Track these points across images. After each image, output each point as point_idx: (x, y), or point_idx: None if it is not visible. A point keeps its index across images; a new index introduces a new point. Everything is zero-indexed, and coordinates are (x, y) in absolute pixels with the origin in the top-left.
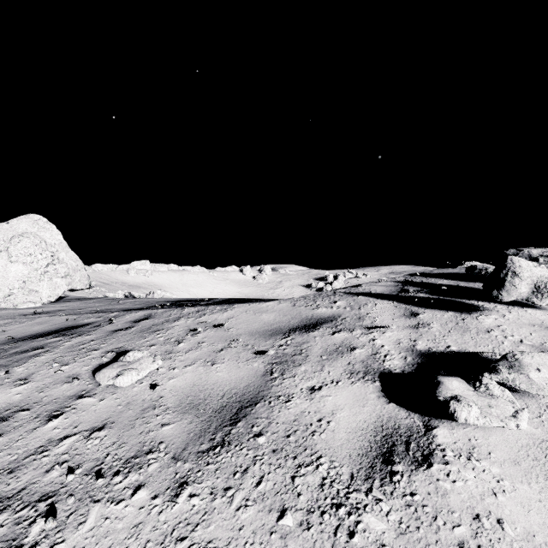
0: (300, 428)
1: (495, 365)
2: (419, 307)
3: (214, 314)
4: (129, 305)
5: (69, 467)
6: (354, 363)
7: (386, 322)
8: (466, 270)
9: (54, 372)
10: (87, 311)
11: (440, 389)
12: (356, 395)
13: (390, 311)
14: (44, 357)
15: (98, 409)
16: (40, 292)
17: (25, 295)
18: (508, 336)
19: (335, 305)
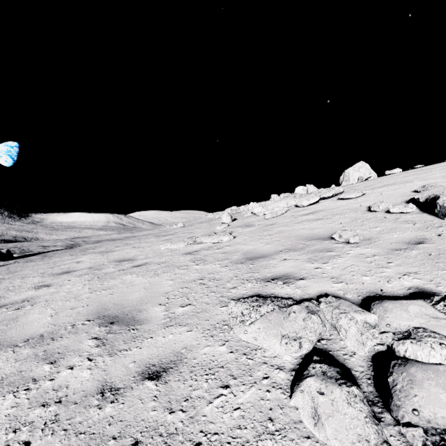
0: None
1: None
2: None
3: None
4: None
5: None
6: None
7: None
8: None
9: None
10: None
11: None
12: None
13: None
14: None
15: None
16: None
17: None
18: None
19: None
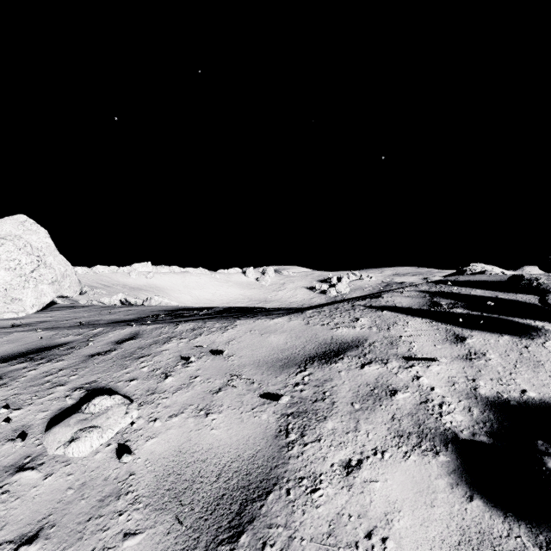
0: None
1: None
2: (462, 328)
3: (212, 334)
4: (121, 315)
5: None
6: (399, 417)
7: (427, 349)
8: (509, 279)
9: None
10: (72, 323)
11: None
12: (416, 480)
13: (427, 333)
14: None
15: (38, 495)
16: (24, 300)
17: (6, 304)
18: None
19: (357, 323)
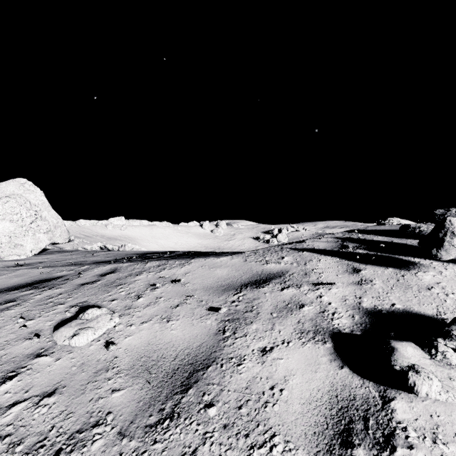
0: (252, 397)
1: (448, 329)
2: (360, 263)
3: (173, 269)
4: (102, 257)
5: (11, 442)
6: (303, 321)
7: (331, 278)
8: (400, 228)
9: (19, 327)
10: (64, 263)
11: (395, 356)
12: (308, 358)
13: (333, 267)
14: (14, 311)
15: (52, 370)
16: (25, 246)
17: (11, 249)
18: (448, 293)
19: (282, 260)
